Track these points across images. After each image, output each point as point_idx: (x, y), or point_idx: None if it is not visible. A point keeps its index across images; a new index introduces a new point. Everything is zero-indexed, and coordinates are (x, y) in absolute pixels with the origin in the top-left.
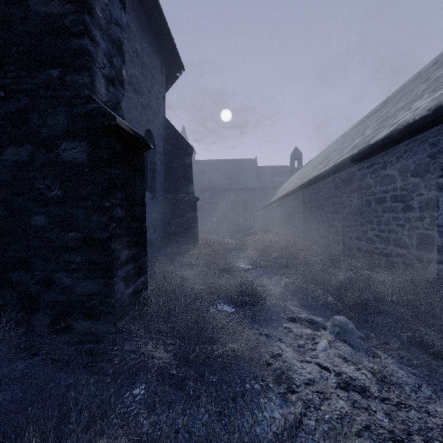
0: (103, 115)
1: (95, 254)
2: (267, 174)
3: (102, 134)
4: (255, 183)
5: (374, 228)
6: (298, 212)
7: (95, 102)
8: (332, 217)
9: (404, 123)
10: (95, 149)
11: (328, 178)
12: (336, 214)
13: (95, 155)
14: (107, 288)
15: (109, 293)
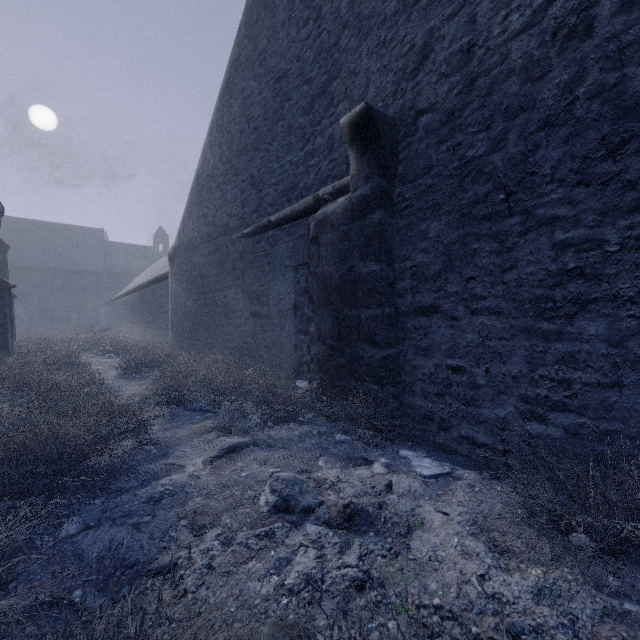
0: (4, 282)
1: (0, 328)
2: (121, 254)
3: (3, 288)
4: (101, 266)
5: (159, 322)
6: (135, 311)
7: (0, 277)
8: (149, 315)
9: (160, 274)
10: (0, 293)
11: (148, 287)
12: (150, 313)
13: (0, 295)
14: (6, 340)
15: (7, 341)
